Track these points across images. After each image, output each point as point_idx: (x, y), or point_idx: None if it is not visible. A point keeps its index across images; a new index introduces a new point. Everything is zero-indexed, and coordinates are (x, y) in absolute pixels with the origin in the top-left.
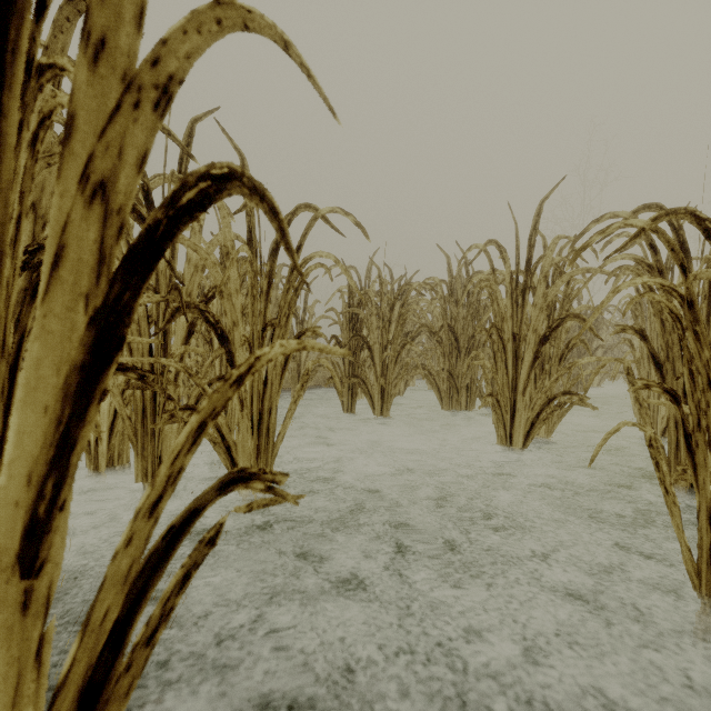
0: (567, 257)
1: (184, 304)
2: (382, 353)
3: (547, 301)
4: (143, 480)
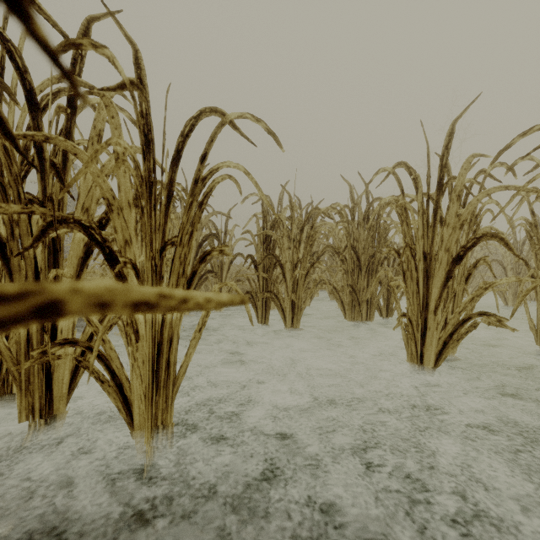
0: (474, 178)
1: (60, 218)
2: (293, 271)
3: (460, 220)
4: (29, 418)
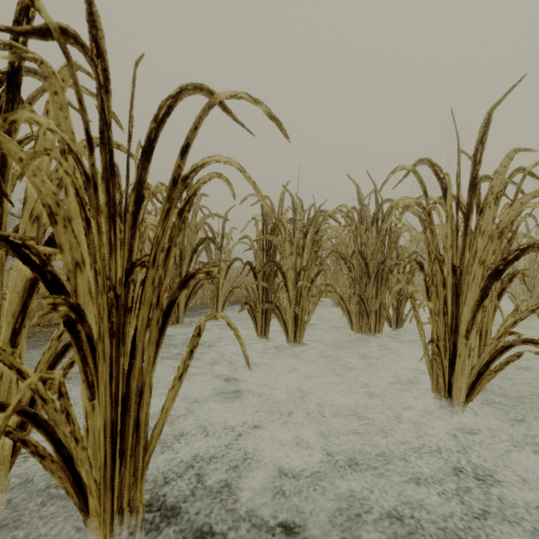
0: (508, 178)
1: None
2: (296, 280)
3: (499, 228)
4: None
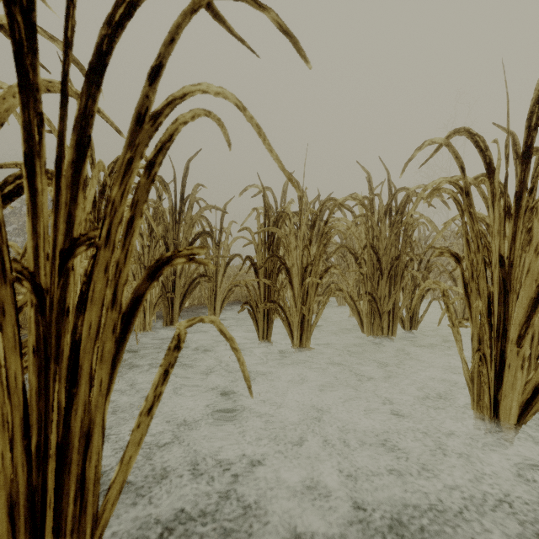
0: None
1: None
2: (302, 277)
3: None
4: None
